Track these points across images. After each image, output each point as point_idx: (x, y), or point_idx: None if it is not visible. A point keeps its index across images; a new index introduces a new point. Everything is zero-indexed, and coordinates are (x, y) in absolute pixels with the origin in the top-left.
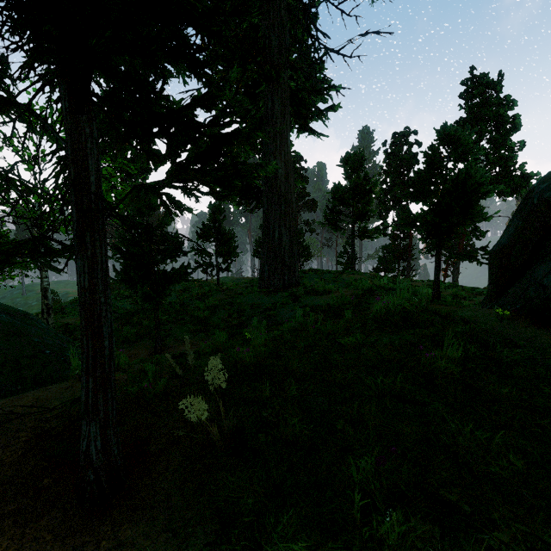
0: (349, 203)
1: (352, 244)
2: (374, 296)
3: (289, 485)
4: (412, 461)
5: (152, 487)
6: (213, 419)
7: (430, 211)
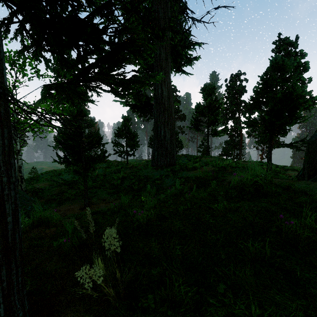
0: (205, 115)
1: (207, 139)
2: (226, 172)
3: None
4: None
5: None
6: (112, 275)
7: (266, 114)
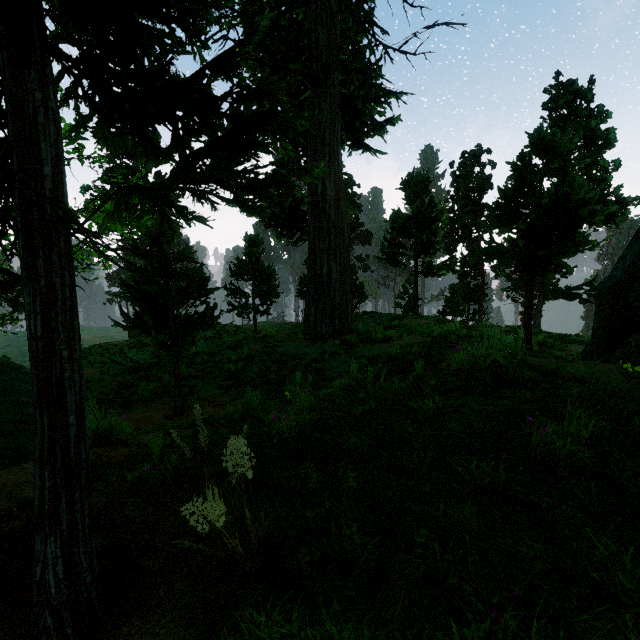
0: (411, 234)
1: (415, 282)
2: (447, 345)
3: (347, 639)
4: (547, 615)
5: (142, 632)
6: (237, 522)
7: (521, 237)
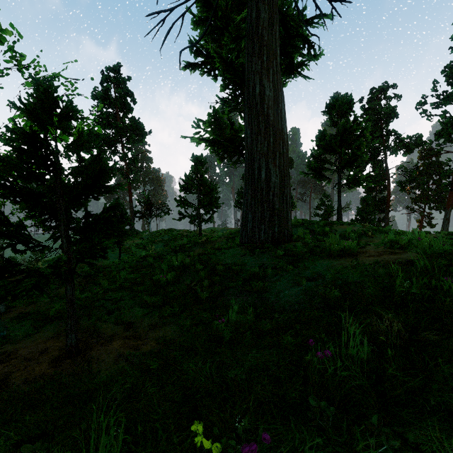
0: (335, 150)
1: (338, 193)
2: None
3: None
4: None
5: None
6: None
7: None
